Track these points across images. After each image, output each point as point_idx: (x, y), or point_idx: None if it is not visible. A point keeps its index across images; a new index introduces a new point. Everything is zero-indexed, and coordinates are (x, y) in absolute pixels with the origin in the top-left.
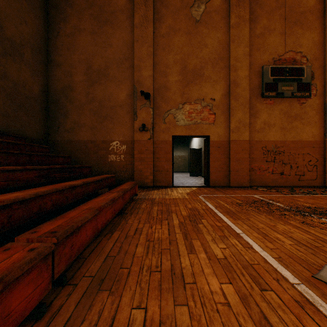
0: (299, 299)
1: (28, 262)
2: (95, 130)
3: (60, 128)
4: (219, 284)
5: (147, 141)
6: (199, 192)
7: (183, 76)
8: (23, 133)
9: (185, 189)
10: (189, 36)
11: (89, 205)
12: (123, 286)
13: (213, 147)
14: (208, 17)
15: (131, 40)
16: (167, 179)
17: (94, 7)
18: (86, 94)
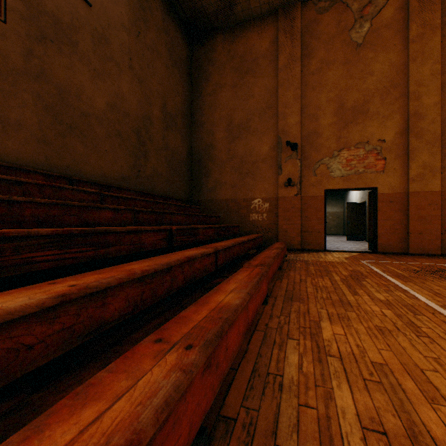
0: (445, 321)
1: (265, 272)
2: (236, 187)
3: (202, 188)
4: (379, 309)
5: (293, 197)
6: (361, 257)
7: (339, 116)
8: (176, 195)
9: (342, 254)
10: (348, 66)
11: (264, 255)
12: (307, 301)
13: (383, 202)
14: (374, 36)
15: (274, 86)
16: (318, 242)
17: (235, 59)
18: (226, 151)
